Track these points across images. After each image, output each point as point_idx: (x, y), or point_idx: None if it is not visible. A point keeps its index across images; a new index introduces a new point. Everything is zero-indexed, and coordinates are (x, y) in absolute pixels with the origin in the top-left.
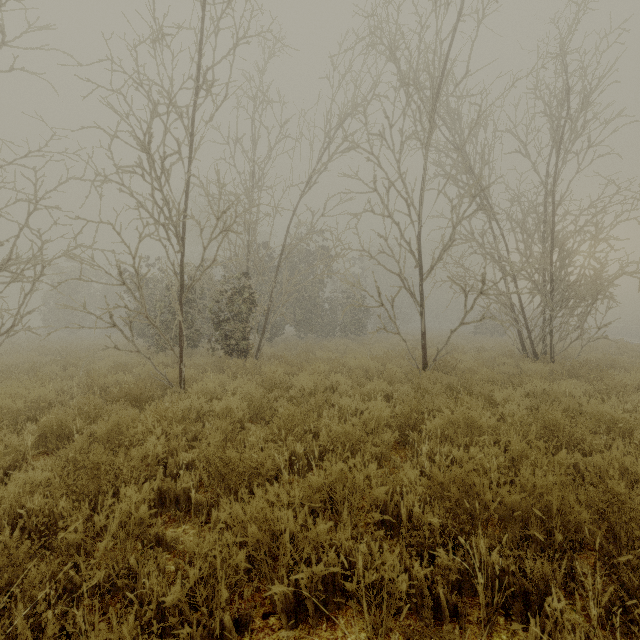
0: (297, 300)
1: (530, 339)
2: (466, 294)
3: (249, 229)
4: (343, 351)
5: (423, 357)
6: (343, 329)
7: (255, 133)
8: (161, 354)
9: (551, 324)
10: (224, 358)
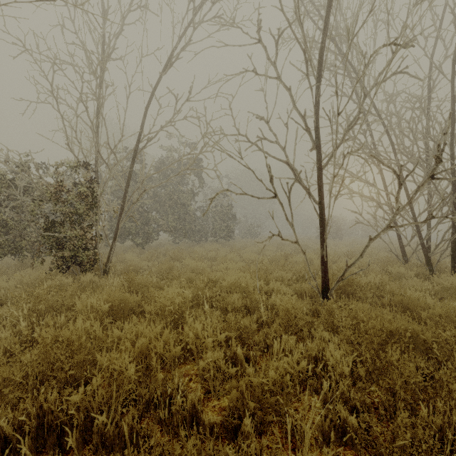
0: (170, 207)
1: (423, 245)
2: (401, 181)
3: (98, 113)
4: (214, 257)
5: (323, 274)
6: (214, 235)
7: None
8: None
9: None
10: (43, 277)
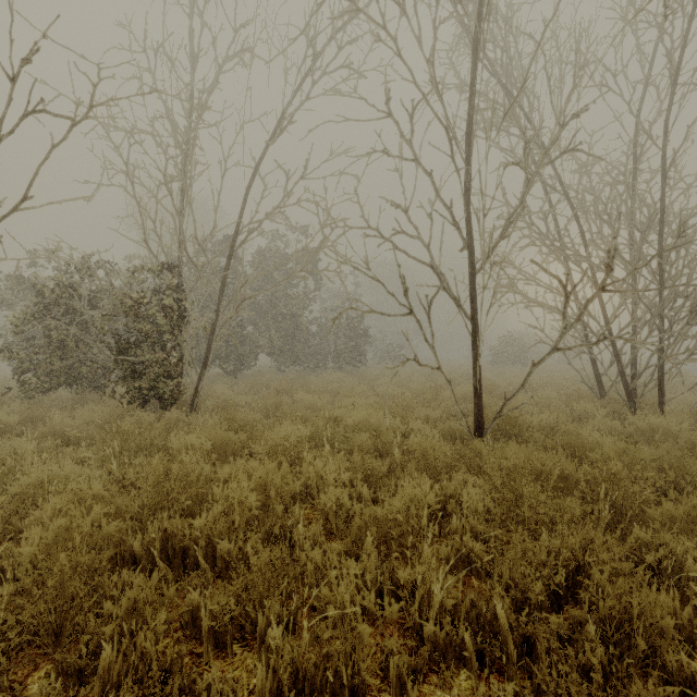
0: (274, 320)
1: (622, 374)
2: (568, 293)
3: (182, 196)
4: (336, 390)
5: (476, 409)
6: (336, 359)
7: (192, 40)
8: (17, 404)
9: (666, 351)
10: (119, 413)
